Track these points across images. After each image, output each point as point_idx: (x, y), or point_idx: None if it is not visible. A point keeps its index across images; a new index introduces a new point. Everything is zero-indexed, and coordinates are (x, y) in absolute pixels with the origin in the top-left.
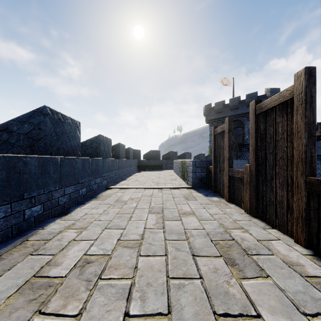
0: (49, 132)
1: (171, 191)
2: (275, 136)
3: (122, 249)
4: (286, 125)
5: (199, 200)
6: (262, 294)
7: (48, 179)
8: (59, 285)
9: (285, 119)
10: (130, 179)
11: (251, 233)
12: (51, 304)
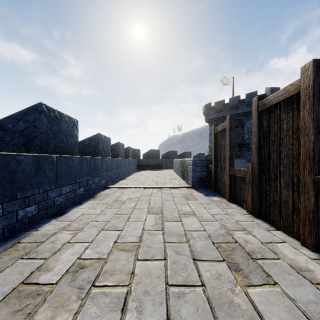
0: (45, 130)
1: (170, 191)
2: (279, 133)
3: (119, 252)
4: (292, 122)
5: (200, 200)
6: (270, 304)
7: (43, 178)
8: (49, 292)
9: (290, 115)
10: (129, 179)
11: (254, 235)
12: (39, 316)
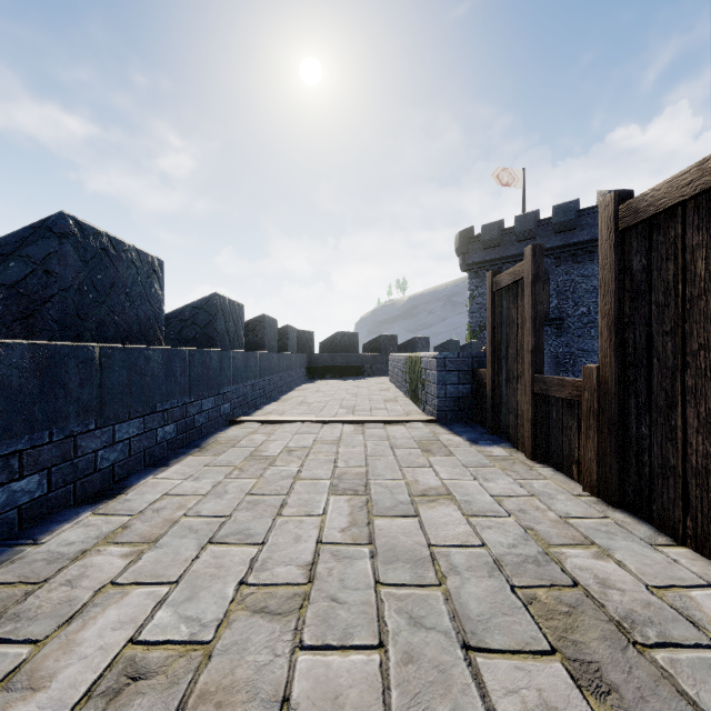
0: (75, 282)
1: (386, 431)
2: (681, 285)
3: (250, 615)
4: None
5: (459, 456)
6: None
7: (63, 403)
8: None
9: None
10: (288, 400)
11: (619, 561)
12: None
